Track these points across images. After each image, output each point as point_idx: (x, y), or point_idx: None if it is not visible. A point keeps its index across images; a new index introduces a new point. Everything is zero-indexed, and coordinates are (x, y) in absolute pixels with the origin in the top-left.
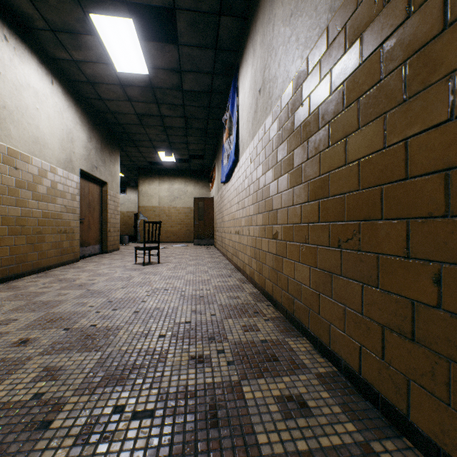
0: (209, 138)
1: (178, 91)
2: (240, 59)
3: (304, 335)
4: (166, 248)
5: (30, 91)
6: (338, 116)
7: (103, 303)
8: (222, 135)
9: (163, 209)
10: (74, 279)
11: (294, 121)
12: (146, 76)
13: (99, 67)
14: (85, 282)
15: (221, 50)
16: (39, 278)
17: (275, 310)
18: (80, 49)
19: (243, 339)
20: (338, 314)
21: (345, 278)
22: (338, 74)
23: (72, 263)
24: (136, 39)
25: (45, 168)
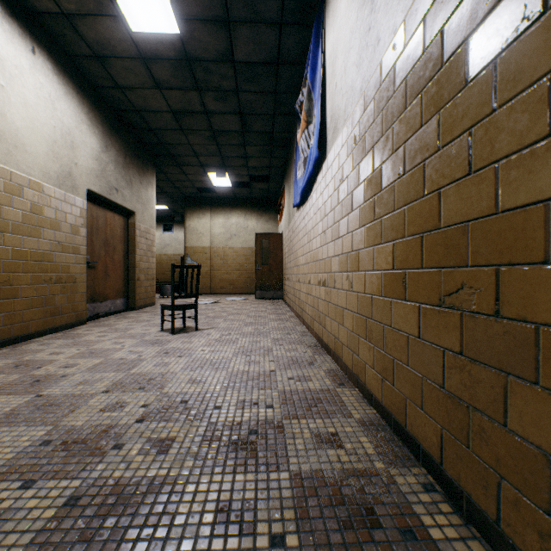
0: (276, 147)
1: (228, 65)
2: None
3: None
4: (217, 303)
5: None
6: None
7: (27, 447)
8: (295, 137)
9: (216, 250)
10: (43, 363)
11: None
12: (175, 37)
13: (104, 25)
14: (53, 372)
15: None
16: None
17: (461, 524)
18: None
19: None
20: None
21: None
22: None
23: (72, 327)
24: None
25: (18, 182)
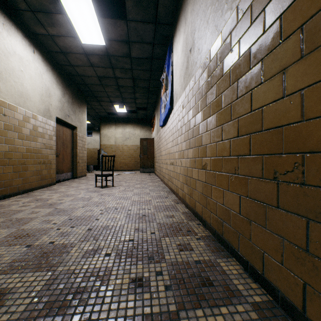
0: (151, 94)
1: (128, 58)
2: (174, 30)
3: (233, 256)
4: (119, 175)
5: (16, 57)
6: (274, 50)
7: (64, 220)
8: (160, 91)
9: (118, 146)
10: (48, 199)
11: (223, 66)
12: (103, 46)
13: (68, 40)
14: (55, 201)
15: (160, 24)
16: (22, 198)
17: (204, 229)
18: (53, 26)
19: (179, 259)
20: (274, 245)
21: (283, 210)
22: (274, 9)
23: (49, 186)
24: (94, 16)
25: (28, 116)
